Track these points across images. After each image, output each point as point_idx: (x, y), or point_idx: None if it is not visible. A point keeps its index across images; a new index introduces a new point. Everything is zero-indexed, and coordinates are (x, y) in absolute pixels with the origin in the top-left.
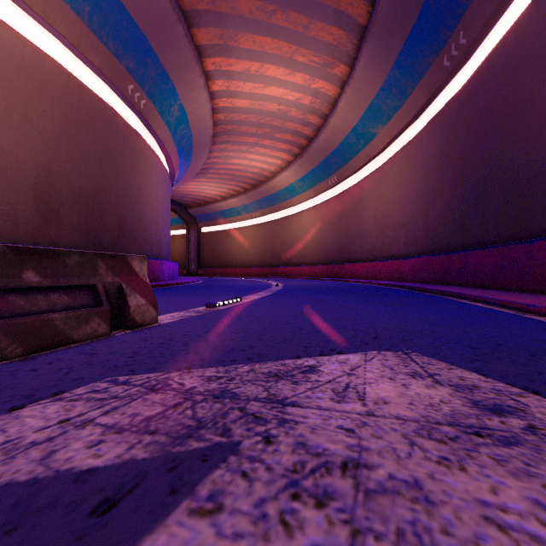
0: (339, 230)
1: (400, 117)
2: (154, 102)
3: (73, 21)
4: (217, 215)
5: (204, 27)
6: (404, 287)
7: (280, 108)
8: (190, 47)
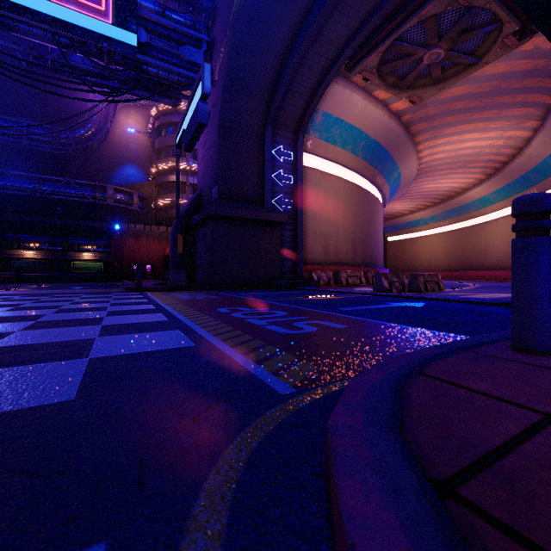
0: None
1: None
2: (386, 178)
3: (364, 165)
4: (404, 226)
5: (422, 134)
6: None
7: (474, 151)
8: (412, 147)
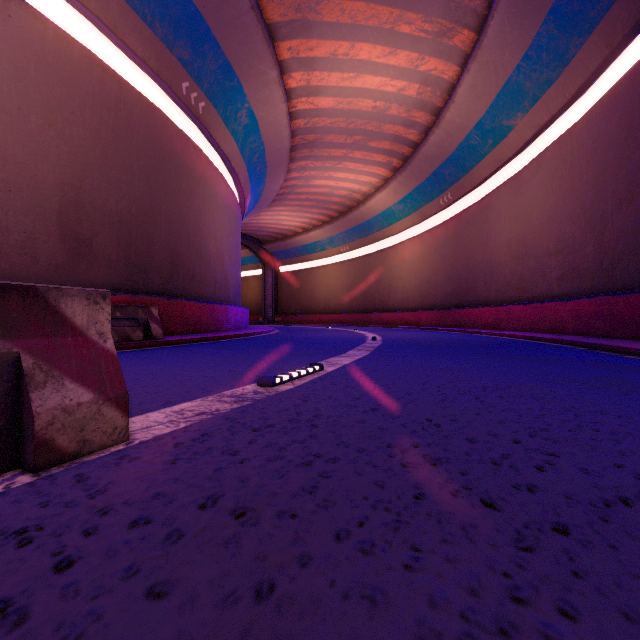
0: (454, 264)
1: (553, 95)
2: (216, 106)
3: None
4: (298, 251)
5: None
6: (574, 344)
7: (376, 106)
8: (259, 25)
